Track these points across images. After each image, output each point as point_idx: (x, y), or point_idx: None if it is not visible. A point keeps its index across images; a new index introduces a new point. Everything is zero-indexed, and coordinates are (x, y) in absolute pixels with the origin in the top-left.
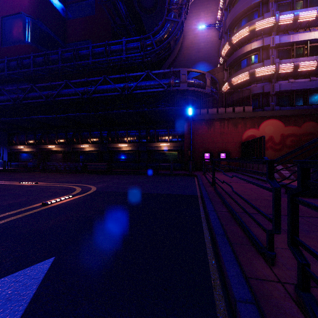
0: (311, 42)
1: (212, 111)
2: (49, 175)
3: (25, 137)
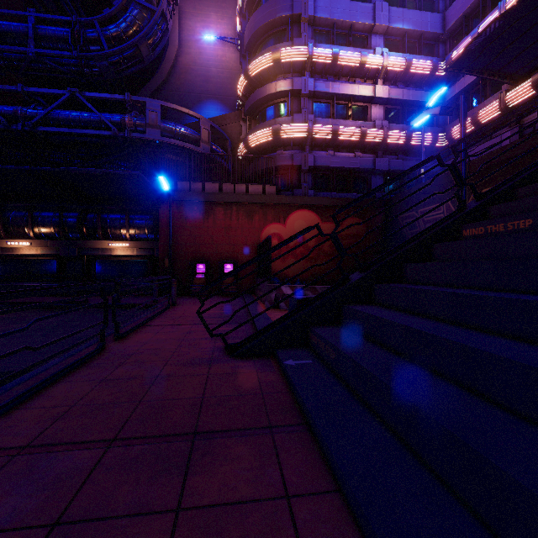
0: (356, 100)
1: (212, 188)
2: None
3: None
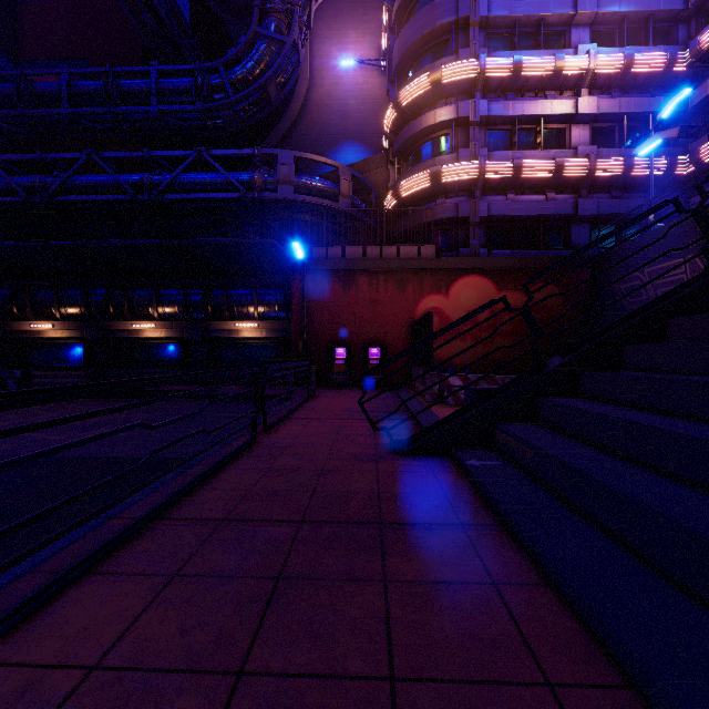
0: (547, 121)
1: (354, 252)
2: None
3: None
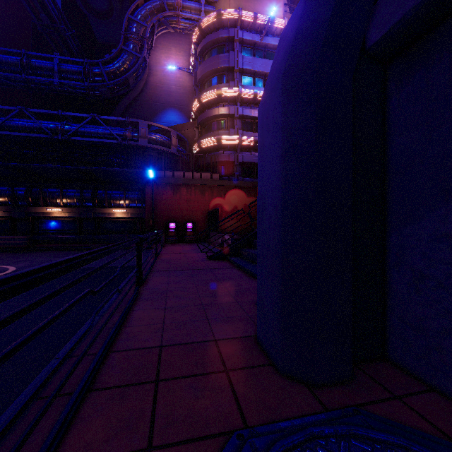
0: None
1: (179, 175)
2: None
3: None
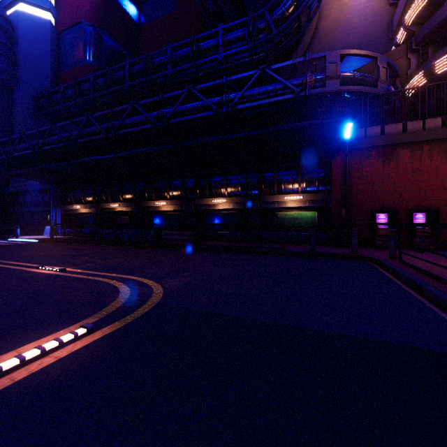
0: None
1: (393, 129)
2: (103, 250)
3: (82, 193)
